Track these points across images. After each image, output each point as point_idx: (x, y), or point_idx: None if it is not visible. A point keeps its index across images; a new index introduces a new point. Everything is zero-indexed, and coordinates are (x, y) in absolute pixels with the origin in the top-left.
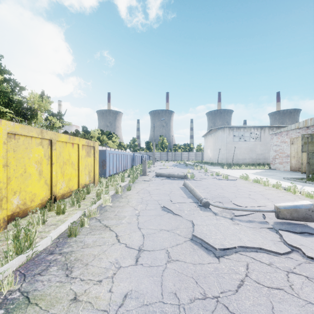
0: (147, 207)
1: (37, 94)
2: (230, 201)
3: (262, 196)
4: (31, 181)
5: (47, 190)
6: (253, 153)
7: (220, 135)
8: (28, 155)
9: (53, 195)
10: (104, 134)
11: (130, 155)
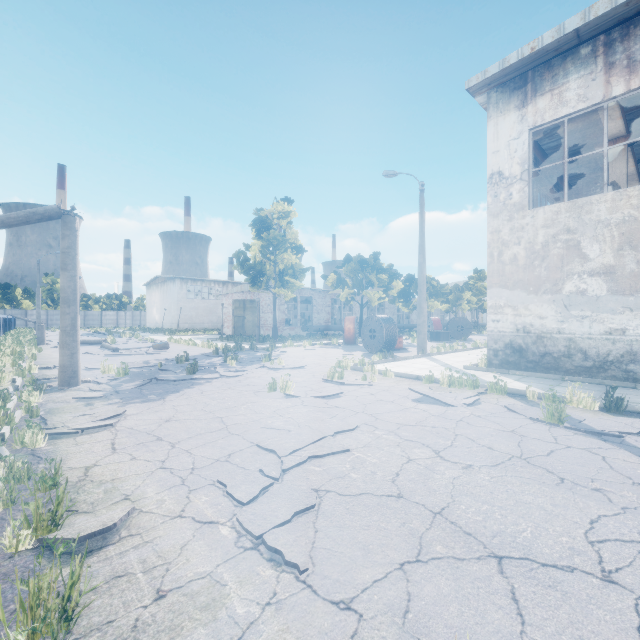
0: None
1: None
2: (137, 349)
3: None
4: None
5: None
6: (214, 316)
7: (170, 288)
8: None
9: None
10: None
11: None
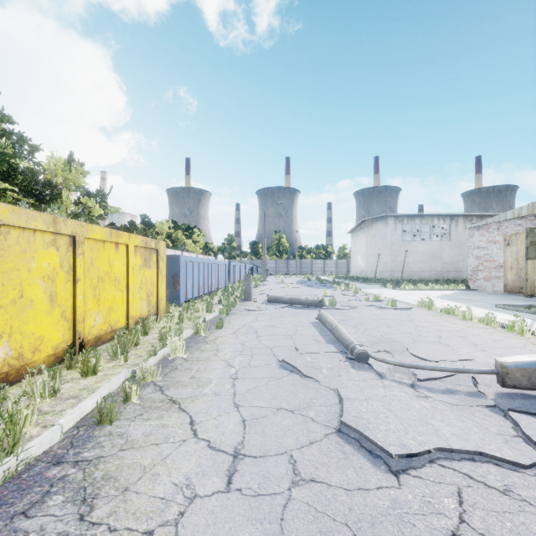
0: (253, 362)
1: (60, 158)
2: (406, 349)
3: (463, 340)
4: (34, 313)
5: (66, 330)
6: (437, 262)
7: (379, 230)
8: (28, 265)
9: (77, 338)
10: (179, 228)
11: (223, 264)
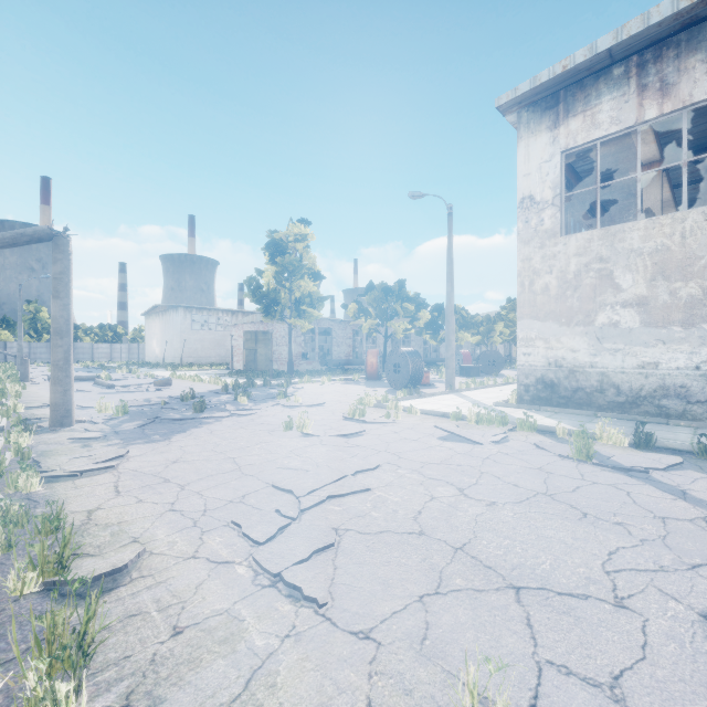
0: None
1: None
2: (136, 386)
3: None
4: None
5: None
6: (222, 349)
7: (172, 318)
8: None
9: None
10: None
11: None
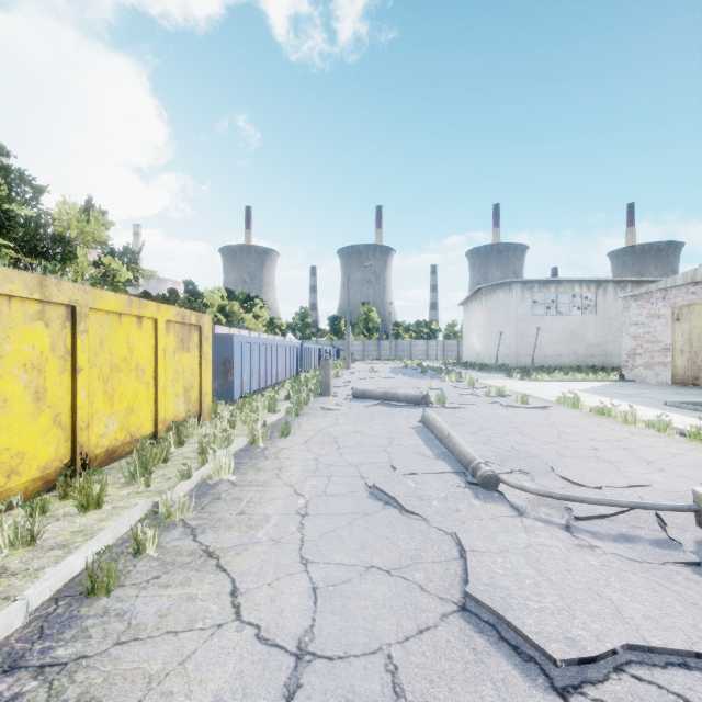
0: (331, 488)
1: (75, 205)
2: (551, 469)
3: (629, 454)
4: (9, 418)
5: (61, 441)
6: (579, 343)
7: (501, 301)
8: None
9: (79, 452)
10: (235, 299)
11: (293, 347)
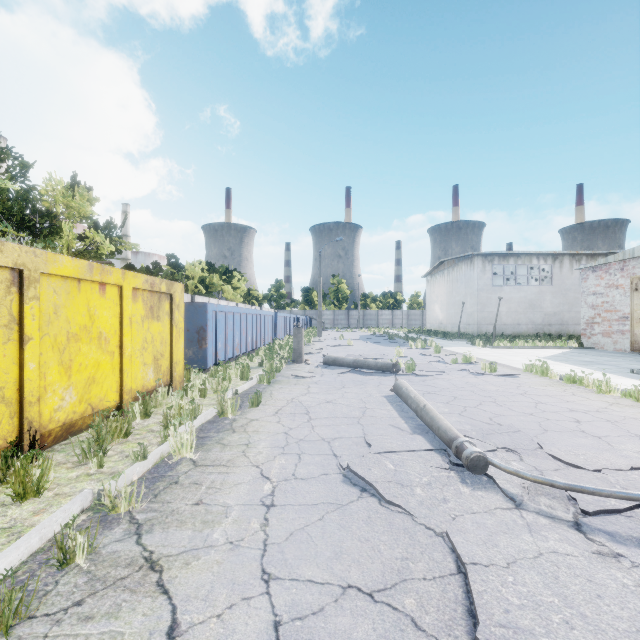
0: (300, 469)
1: (60, 181)
2: (539, 446)
3: (615, 427)
4: None
5: (4, 418)
6: (536, 312)
7: (463, 273)
8: None
9: (27, 429)
10: (215, 271)
11: (267, 316)
